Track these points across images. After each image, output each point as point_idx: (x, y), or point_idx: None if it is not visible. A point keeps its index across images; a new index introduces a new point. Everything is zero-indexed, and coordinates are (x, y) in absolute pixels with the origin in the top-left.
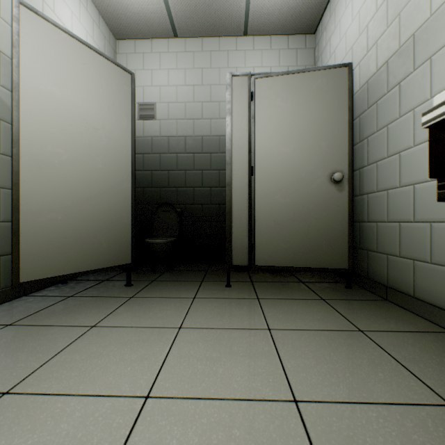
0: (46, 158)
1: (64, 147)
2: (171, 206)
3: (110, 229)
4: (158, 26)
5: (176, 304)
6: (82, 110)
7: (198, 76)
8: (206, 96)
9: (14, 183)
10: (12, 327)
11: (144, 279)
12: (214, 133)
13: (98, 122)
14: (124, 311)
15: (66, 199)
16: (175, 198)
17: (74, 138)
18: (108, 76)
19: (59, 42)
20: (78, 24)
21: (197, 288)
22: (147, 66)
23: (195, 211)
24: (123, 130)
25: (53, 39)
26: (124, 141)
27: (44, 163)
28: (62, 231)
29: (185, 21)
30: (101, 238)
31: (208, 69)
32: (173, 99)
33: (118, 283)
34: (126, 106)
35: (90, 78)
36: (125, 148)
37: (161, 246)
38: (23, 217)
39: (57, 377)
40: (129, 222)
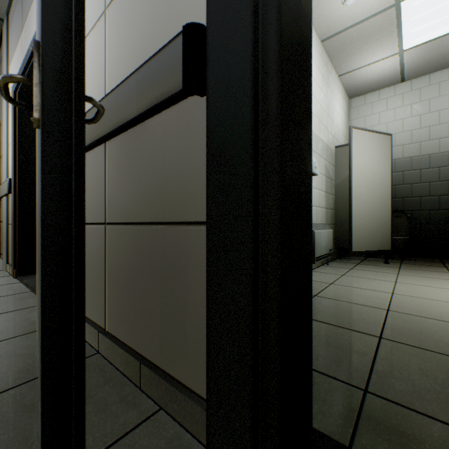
0: (359, 194)
1: (364, 187)
2: (401, 212)
3: (380, 228)
4: (388, 81)
5: (439, 273)
6: (370, 167)
7: (424, 107)
8: (433, 121)
9: (350, 208)
10: (355, 269)
11: (392, 262)
12: (442, 150)
13: (376, 170)
14: (406, 272)
15: (365, 213)
16: (401, 206)
17: (367, 182)
18: (380, 143)
19: (362, 137)
20: (339, 107)
21: (446, 269)
22: (374, 111)
23: (421, 215)
24: (386, 170)
25: (361, 137)
26: (386, 177)
27: (358, 197)
28: (364, 229)
29: (415, 71)
30: (377, 234)
31: (436, 98)
32: (399, 130)
33: (375, 261)
34: (388, 155)
35: (373, 148)
36: (387, 181)
37: (400, 241)
38: (353, 222)
39: (410, 282)
40: (389, 224)
